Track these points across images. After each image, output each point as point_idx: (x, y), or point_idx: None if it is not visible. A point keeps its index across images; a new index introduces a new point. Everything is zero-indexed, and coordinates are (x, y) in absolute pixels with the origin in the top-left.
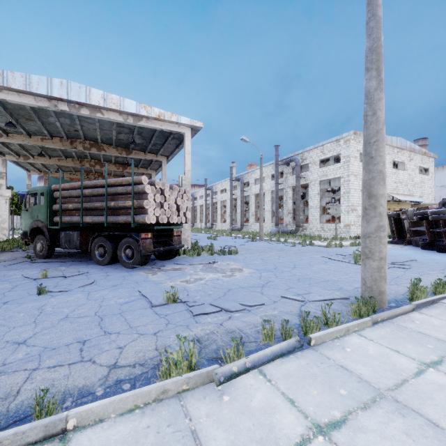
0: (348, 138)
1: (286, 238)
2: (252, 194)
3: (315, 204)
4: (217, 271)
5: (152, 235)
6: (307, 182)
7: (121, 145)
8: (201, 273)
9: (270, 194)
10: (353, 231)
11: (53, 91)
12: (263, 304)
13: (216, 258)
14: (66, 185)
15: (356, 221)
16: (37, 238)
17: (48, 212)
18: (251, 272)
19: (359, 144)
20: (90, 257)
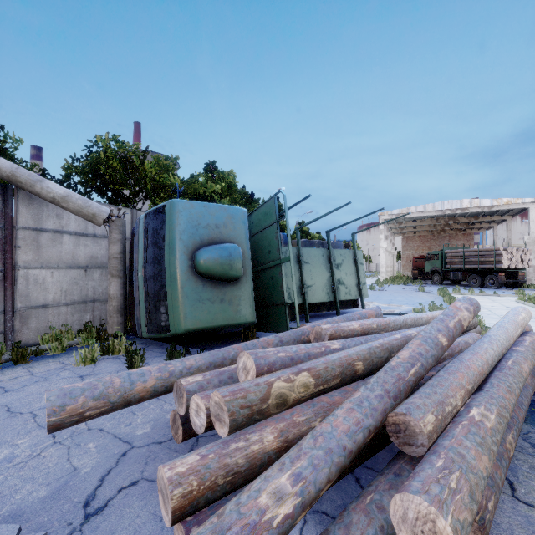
0: None
1: None
2: None
3: None
4: None
5: (504, 274)
6: None
7: (470, 215)
8: None
9: None
10: None
11: (444, 207)
12: None
13: None
14: (453, 251)
15: None
16: (434, 275)
17: (443, 263)
18: None
19: None
20: (462, 285)
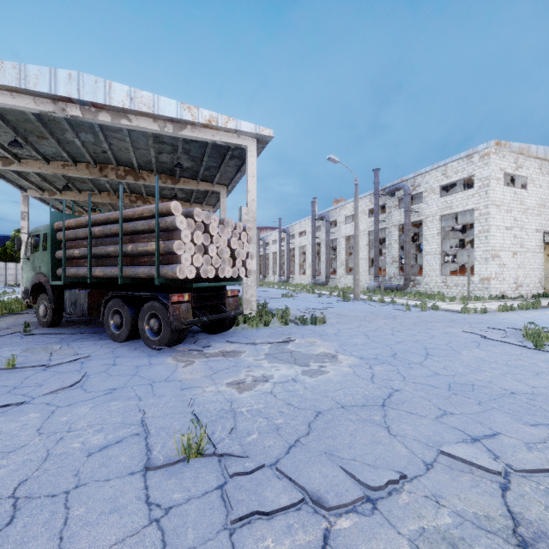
0: (486, 151)
1: (392, 297)
2: (341, 236)
3: (433, 249)
4: (294, 360)
5: (190, 296)
6: (421, 218)
7: (165, 172)
8: (265, 364)
9: (367, 236)
10: (494, 287)
11: (58, 88)
12: (402, 478)
13: (292, 330)
14: (71, 221)
15: (499, 272)
16: (41, 298)
17: (50, 262)
18: (354, 365)
19: (504, 160)
20: None
